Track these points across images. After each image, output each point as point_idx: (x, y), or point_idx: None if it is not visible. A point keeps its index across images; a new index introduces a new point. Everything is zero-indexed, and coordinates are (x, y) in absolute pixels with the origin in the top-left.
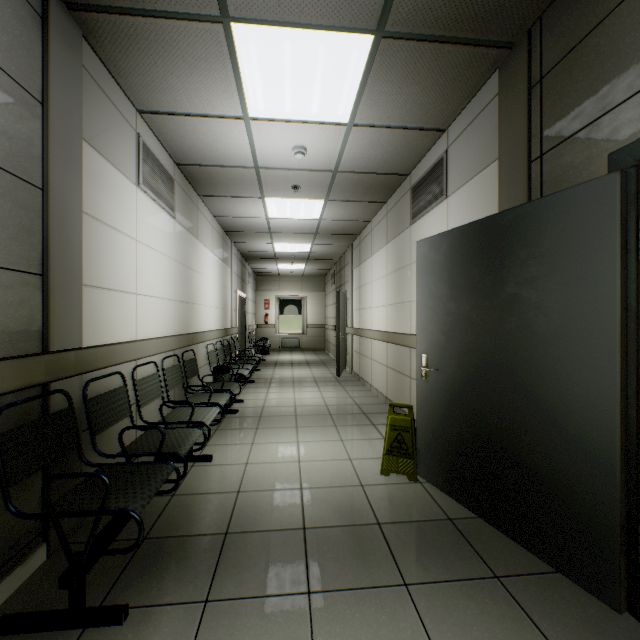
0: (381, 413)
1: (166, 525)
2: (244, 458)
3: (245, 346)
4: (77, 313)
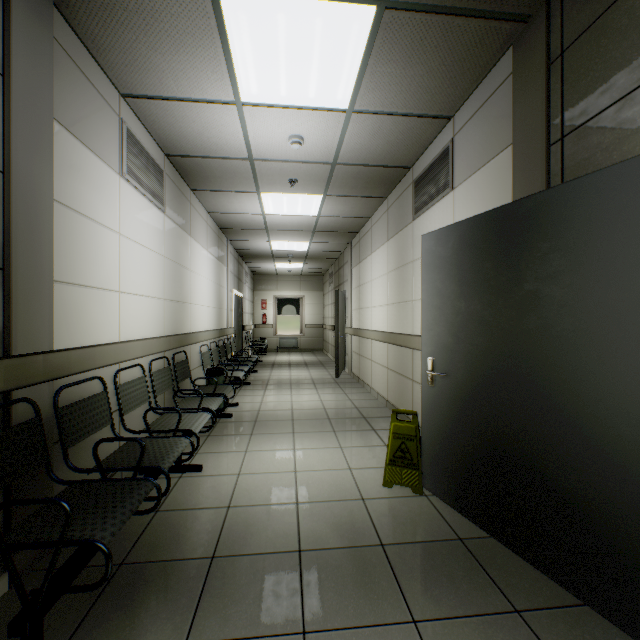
0: (382, 417)
1: (146, 547)
2: (236, 468)
3: (242, 347)
4: (47, 312)
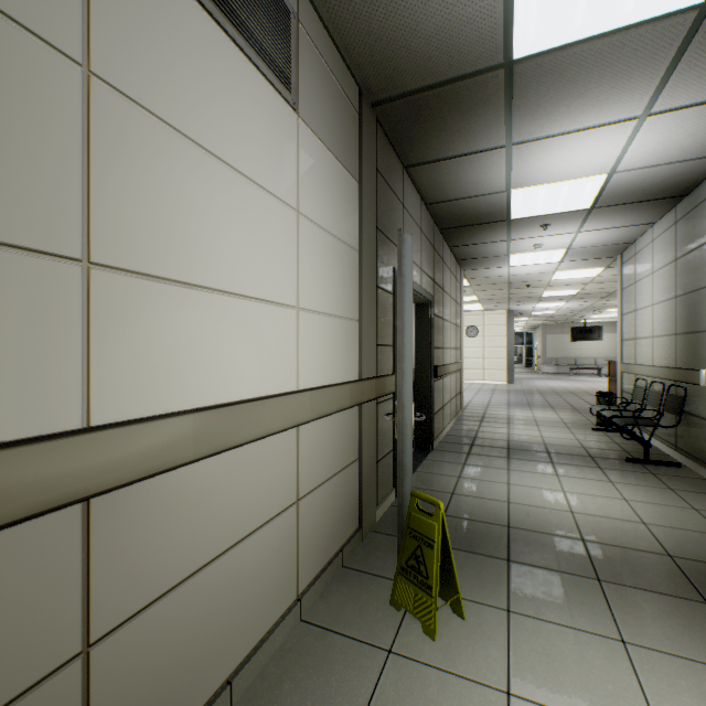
0: None
1: None
2: None
3: None
4: None
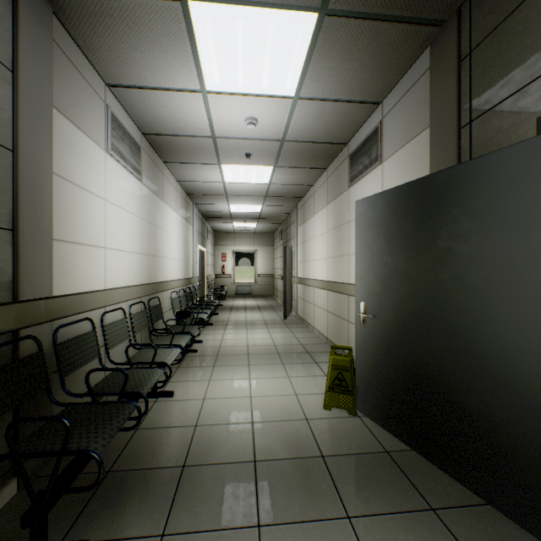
0: (323, 352)
1: (129, 458)
2: (202, 394)
3: (205, 293)
4: (47, 265)
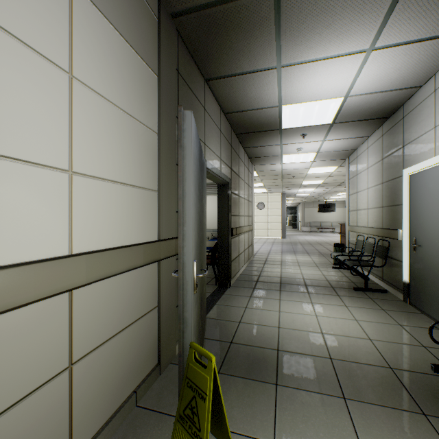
0: None
1: None
2: None
3: None
4: None
